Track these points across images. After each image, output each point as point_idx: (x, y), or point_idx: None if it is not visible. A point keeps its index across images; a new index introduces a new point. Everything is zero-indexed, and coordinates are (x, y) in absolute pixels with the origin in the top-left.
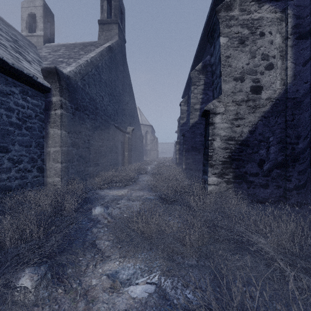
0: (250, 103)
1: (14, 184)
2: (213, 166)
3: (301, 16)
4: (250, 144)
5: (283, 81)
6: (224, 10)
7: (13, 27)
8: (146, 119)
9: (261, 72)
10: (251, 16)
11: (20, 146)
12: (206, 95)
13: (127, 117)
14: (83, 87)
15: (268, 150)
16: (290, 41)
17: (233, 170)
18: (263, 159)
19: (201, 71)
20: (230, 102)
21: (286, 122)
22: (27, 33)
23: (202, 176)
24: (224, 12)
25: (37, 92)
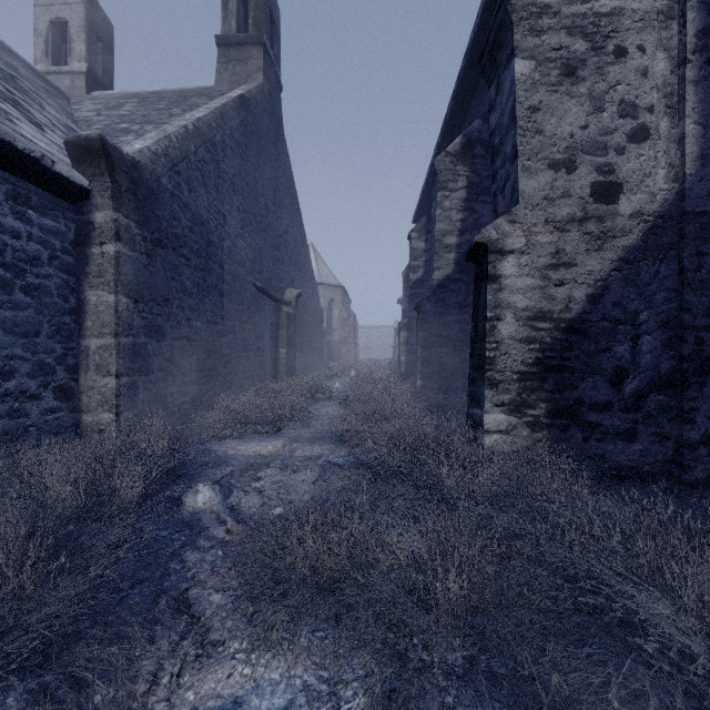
0: (590, 225)
1: None
2: (496, 385)
3: None
4: (591, 329)
5: (674, 171)
6: None
7: (12, 51)
8: (329, 272)
9: (617, 147)
10: (593, 6)
11: (7, 334)
12: (471, 214)
13: (284, 266)
14: (175, 191)
15: (637, 346)
16: (693, 68)
17: (548, 395)
18: (624, 367)
19: (461, 155)
20: (539, 224)
21: (683, 273)
22: (49, 67)
23: (469, 408)
24: None
25: (54, 198)
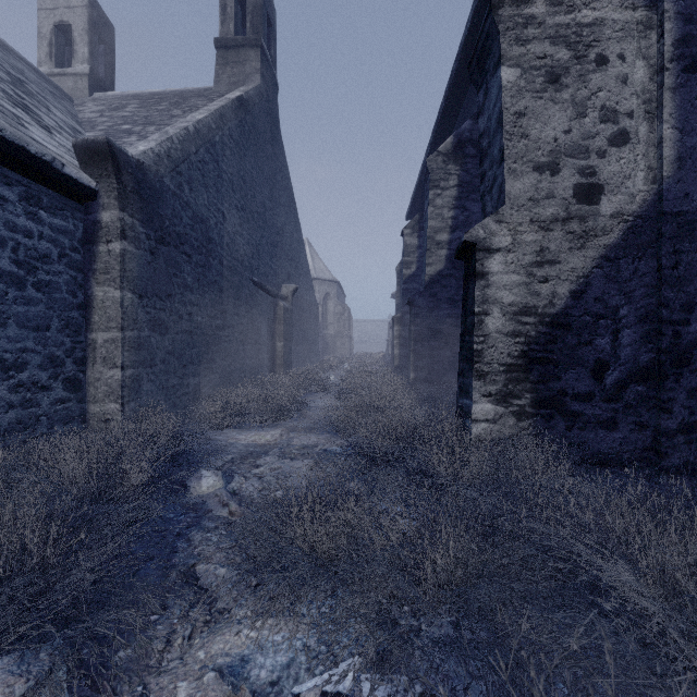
0: (573, 225)
1: (5, 420)
2: (484, 376)
3: (695, 16)
4: (573, 323)
5: (652, 174)
6: (512, 3)
7: (18, 54)
8: (324, 268)
9: (599, 150)
10: (576, 16)
11: (20, 328)
12: (462, 212)
13: (281, 261)
14: (176, 190)
15: (618, 339)
16: (670, 76)
17: (533, 386)
18: (605, 359)
19: (452, 155)
20: (524, 224)
21: (661, 270)
22: (53, 69)
23: (458, 399)
24: (512, 7)
25: (64, 199)
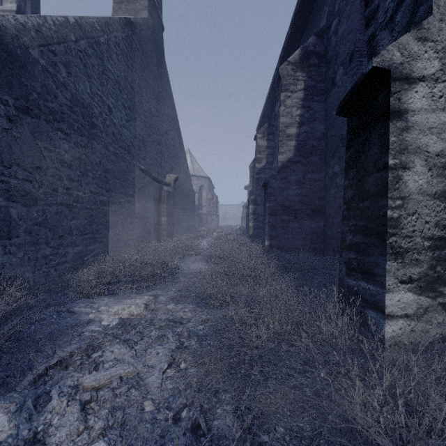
0: None
1: None
2: (401, 254)
3: None
4: None
5: None
6: None
7: None
8: (200, 168)
9: None
10: None
11: None
12: (308, 110)
13: (165, 157)
14: (49, 67)
15: None
16: None
17: None
18: None
19: (300, 64)
20: None
21: None
22: None
23: (345, 278)
24: None
25: None
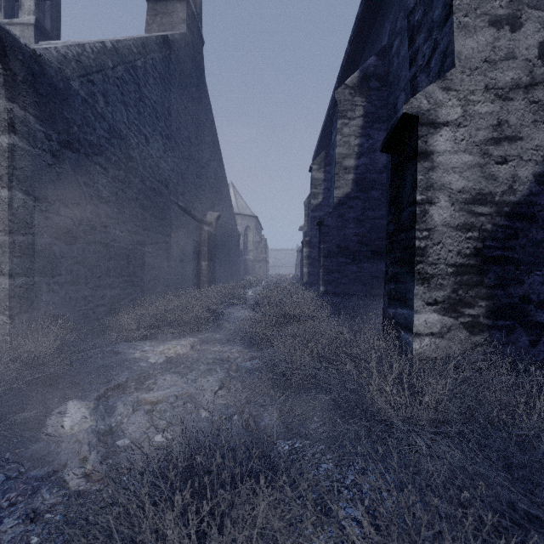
0: (538, 93)
1: None
2: (428, 280)
3: None
4: (539, 213)
5: None
6: None
7: None
8: (245, 205)
9: None
10: None
11: None
12: (368, 140)
13: (206, 192)
14: (88, 98)
15: None
16: None
17: (488, 291)
18: None
19: (358, 88)
20: (478, 91)
21: None
22: (2, 19)
23: (387, 308)
24: None
25: None
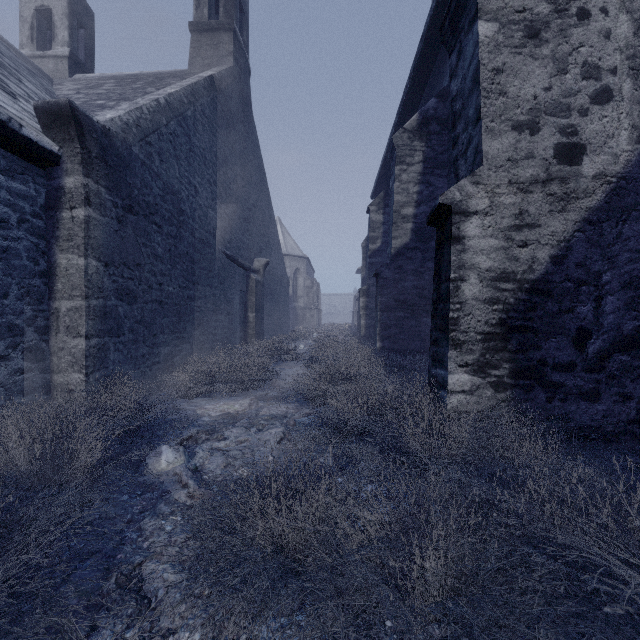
0: (554, 187)
1: None
2: (460, 345)
3: None
4: (554, 289)
5: (637, 133)
6: None
7: None
8: (295, 245)
9: (581, 108)
10: None
11: None
12: (427, 187)
13: (253, 236)
14: (146, 160)
15: (600, 306)
16: None
17: (511, 355)
18: (587, 327)
19: (418, 132)
20: (502, 185)
21: None
22: (34, 51)
23: (431, 369)
24: None
25: (24, 163)
